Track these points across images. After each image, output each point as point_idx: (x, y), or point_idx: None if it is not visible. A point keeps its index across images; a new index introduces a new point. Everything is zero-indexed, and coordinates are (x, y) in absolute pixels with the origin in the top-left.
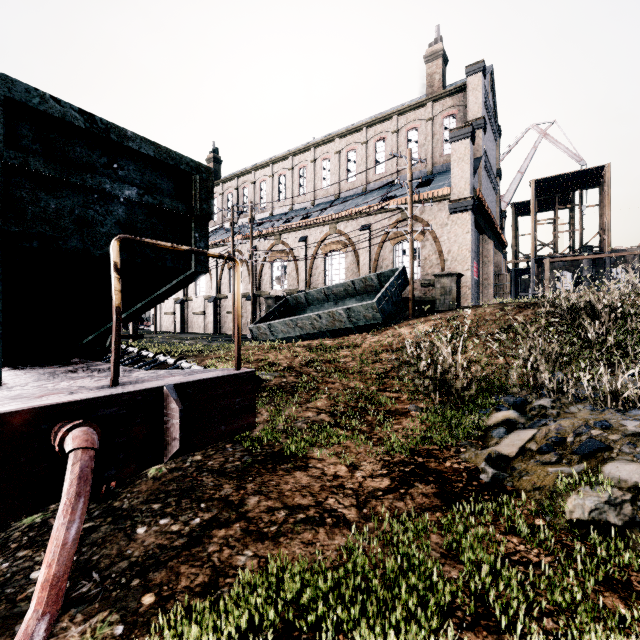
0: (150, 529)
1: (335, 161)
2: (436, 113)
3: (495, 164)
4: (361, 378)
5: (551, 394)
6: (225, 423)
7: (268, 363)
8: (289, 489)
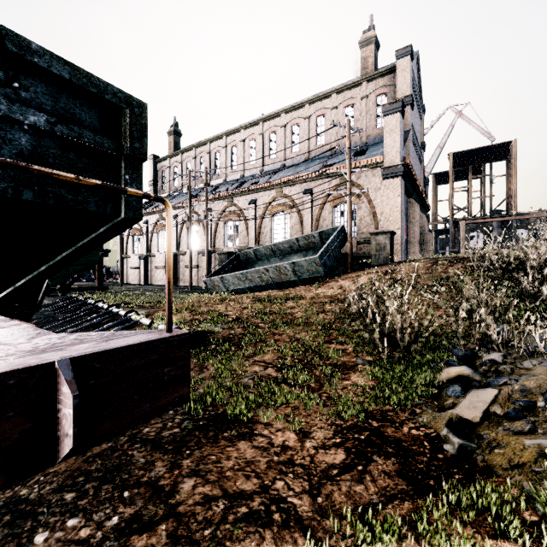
0: (52, 536)
1: (281, 134)
2: (370, 92)
3: (420, 138)
4: (307, 329)
5: (500, 348)
6: (149, 400)
7: (217, 314)
8: (231, 467)
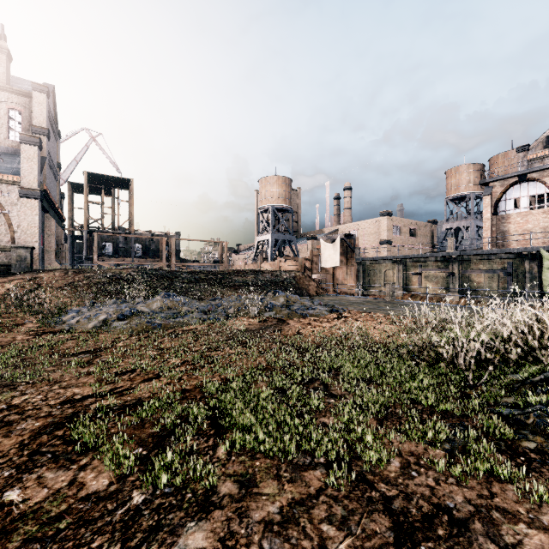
0: None
1: None
2: (1, 100)
3: (56, 158)
4: None
5: (89, 307)
6: None
7: None
8: None
